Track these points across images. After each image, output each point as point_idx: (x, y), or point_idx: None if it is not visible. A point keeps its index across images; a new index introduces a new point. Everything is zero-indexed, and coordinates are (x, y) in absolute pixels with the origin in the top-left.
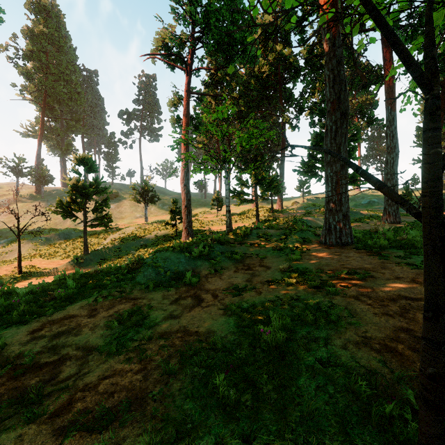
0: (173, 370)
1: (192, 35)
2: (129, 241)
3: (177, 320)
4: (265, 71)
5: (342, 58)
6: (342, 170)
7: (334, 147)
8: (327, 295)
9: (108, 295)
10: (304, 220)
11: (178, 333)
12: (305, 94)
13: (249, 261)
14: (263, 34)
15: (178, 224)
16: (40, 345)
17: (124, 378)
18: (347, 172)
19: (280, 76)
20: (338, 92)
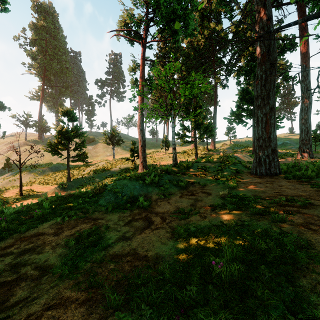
0: (118, 303)
1: (147, 16)
2: (100, 172)
3: (128, 242)
4: (202, 43)
5: (271, 16)
6: (271, 112)
7: (264, 93)
8: (273, 222)
9: (73, 215)
10: (234, 156)
11: (128, 256)
12: (233, 60)
13: (192, 188)
14: (200, 16)
15: (136, 160)
16: (5, 262)
17: (67, 311)
18: (275, 113)
19: (213, 47)
20: (268, 46)
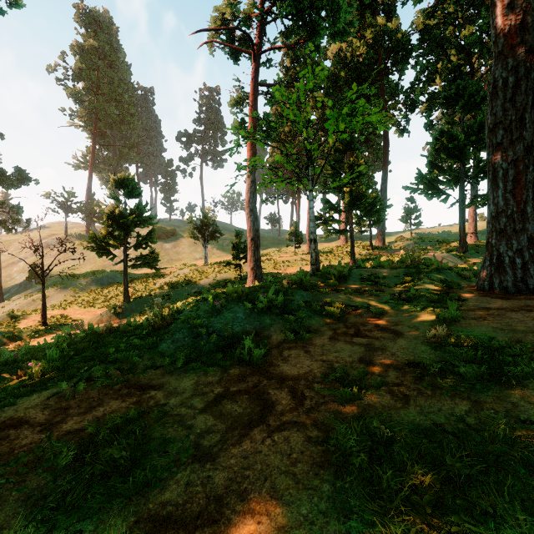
0: None
1: (261, 4)
2: (181, 287)
3: (207, 468)
4: (361, 55)
5: None
6: (527, 157)
7: (512, 116)
8: None
9: (99, 377)
10: (428, 256)
11: (197, 530)
12: (419, 82)
13: (354, 319)
14: (358, 8)
15: (243, 265)
16: None
17: None
18: None
19: (381, 63)
20: (521, 13)
